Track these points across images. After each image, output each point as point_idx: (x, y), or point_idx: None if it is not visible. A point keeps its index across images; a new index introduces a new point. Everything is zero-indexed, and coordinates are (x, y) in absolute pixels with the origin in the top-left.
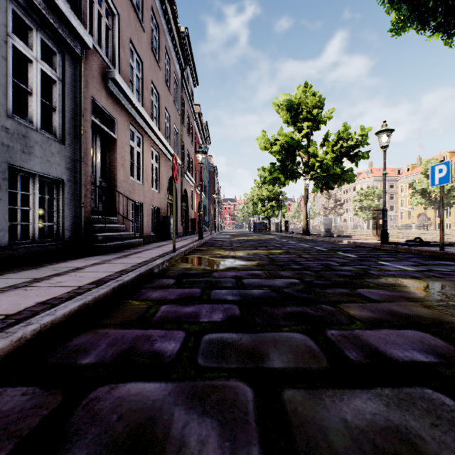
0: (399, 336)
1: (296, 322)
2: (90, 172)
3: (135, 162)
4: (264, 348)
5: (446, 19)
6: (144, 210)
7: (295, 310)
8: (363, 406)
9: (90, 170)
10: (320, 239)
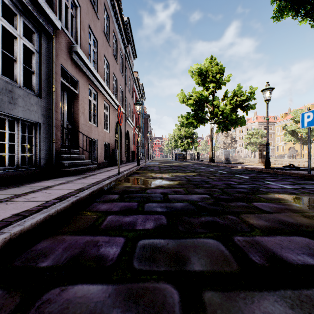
0: (290, 242)
1: (209, 229)
2: (59, 117)
3: (92, 111)
4: (186, 252)
5: (313, 8)
6: (98, 144)
7: (208, 219)
8: (272, 308)
9: (59, 116)
10: (222, 165)
